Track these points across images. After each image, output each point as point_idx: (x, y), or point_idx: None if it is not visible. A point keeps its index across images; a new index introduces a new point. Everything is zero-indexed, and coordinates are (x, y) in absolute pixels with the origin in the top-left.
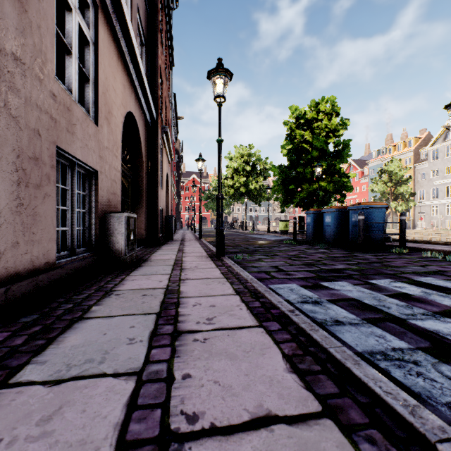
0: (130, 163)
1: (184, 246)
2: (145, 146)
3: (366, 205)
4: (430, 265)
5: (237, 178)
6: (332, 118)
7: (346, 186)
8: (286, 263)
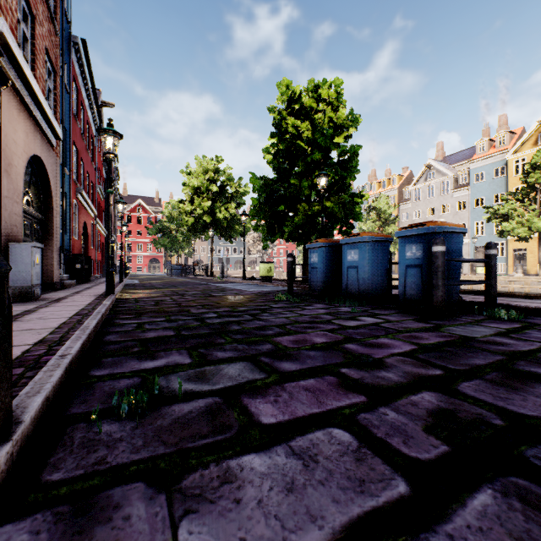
0: None
1: None
2: None
3: (440, 226)
4: None
5: (199, 202)
6: (339, 108)
7: (355, 212)
8: (368, 443)
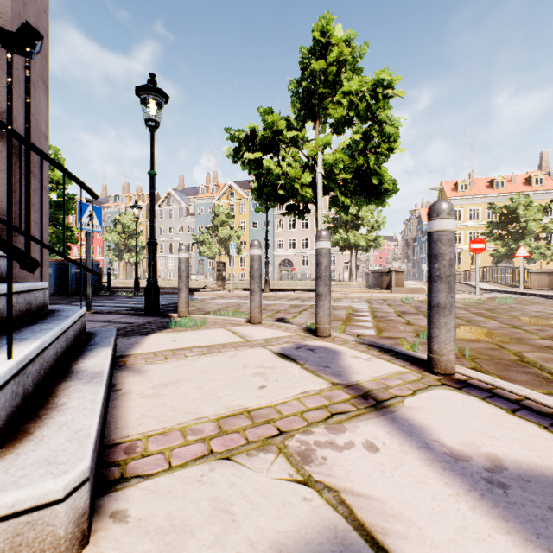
0: None
1: None
2: None
3: (83, 261)
4: (113, 297)
5: None
6: (55, 170)
7: (71, 238)
8: None
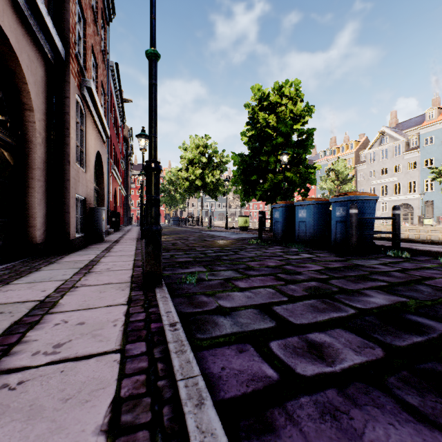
0: (3, 113)
1: (105, 255)
2: (42, 95)
3: (357, 195)
4: None
5: (193, 170)
6: (297, 103)
7: (310, 178)
8: (278, 291)
